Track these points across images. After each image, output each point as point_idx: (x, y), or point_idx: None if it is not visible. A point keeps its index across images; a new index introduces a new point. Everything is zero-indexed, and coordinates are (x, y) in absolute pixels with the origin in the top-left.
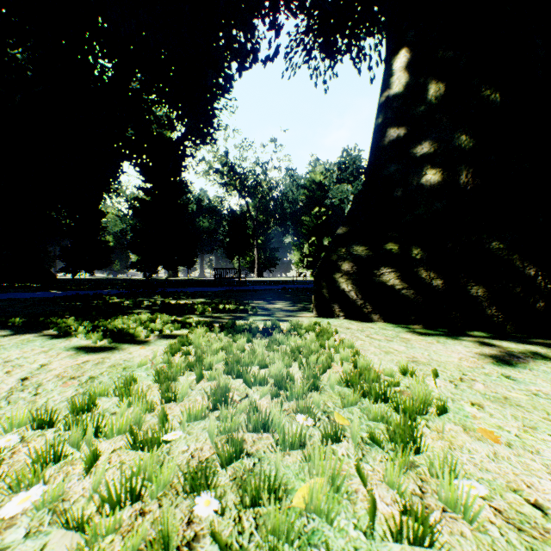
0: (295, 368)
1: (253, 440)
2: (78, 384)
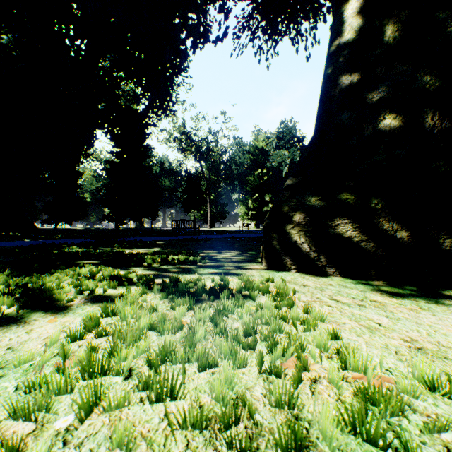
0: (252, 367)
1: None
2: None
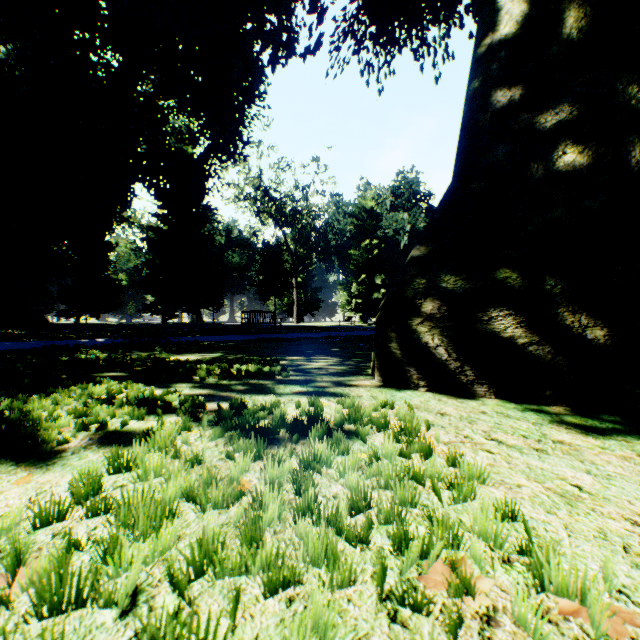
0: (366, 585)
1: None
2: None
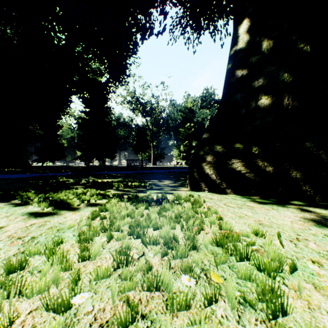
0: (178, 229)
1: (147, 299)
2: (21, 243)
